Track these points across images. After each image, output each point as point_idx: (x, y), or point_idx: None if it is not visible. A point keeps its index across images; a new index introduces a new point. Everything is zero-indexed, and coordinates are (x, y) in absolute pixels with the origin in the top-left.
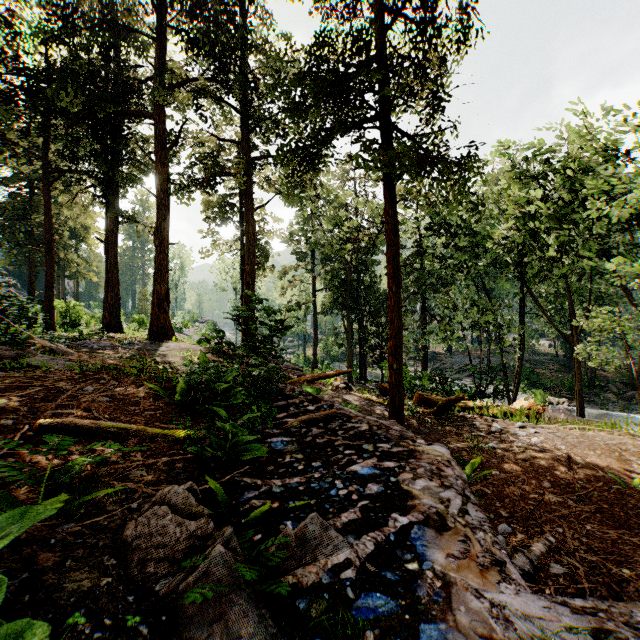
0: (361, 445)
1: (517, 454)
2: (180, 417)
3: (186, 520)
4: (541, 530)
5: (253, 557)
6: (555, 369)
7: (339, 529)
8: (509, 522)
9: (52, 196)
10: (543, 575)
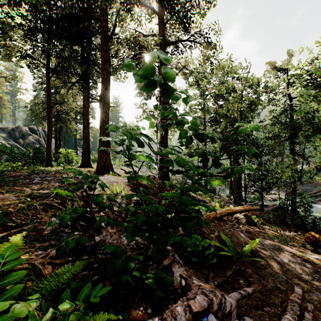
0: None
1: None
2: None
3: None
4: None
5: None
6: None
7: None
8: None
9: None
10: None
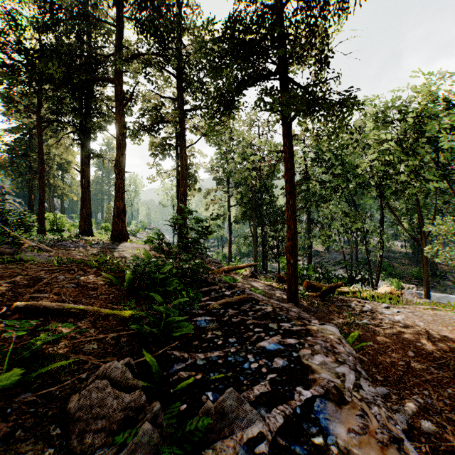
0: (267, 324)
1: (385, 329)
2: (127, 300)
3: (122, 393)
4: (410, 392)
5: (179, 425)
6: (406, 263)
7: (252, 401)
8: (384, 385)
9: (45, 140)
10: (416, 432)
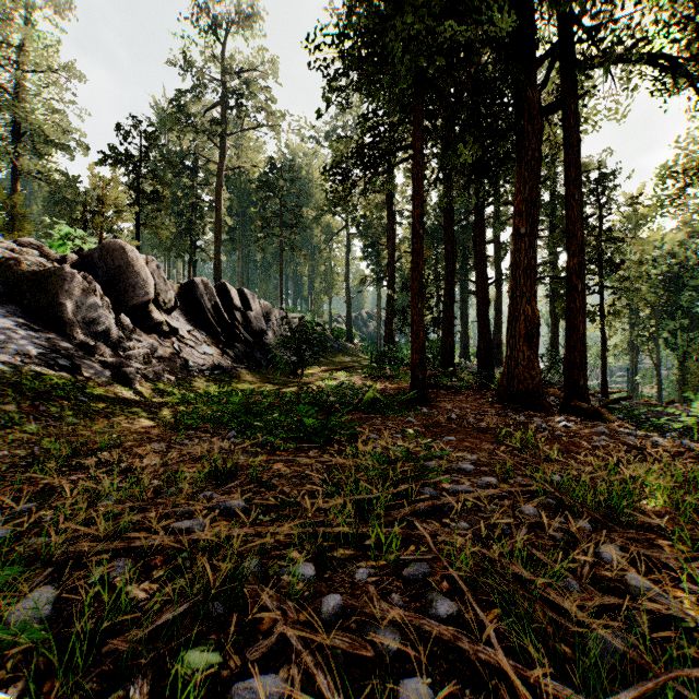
0: None
1: None
2: None
3: None
4: None
5: None
6: None
7: None
8: None
9: None
10: None
